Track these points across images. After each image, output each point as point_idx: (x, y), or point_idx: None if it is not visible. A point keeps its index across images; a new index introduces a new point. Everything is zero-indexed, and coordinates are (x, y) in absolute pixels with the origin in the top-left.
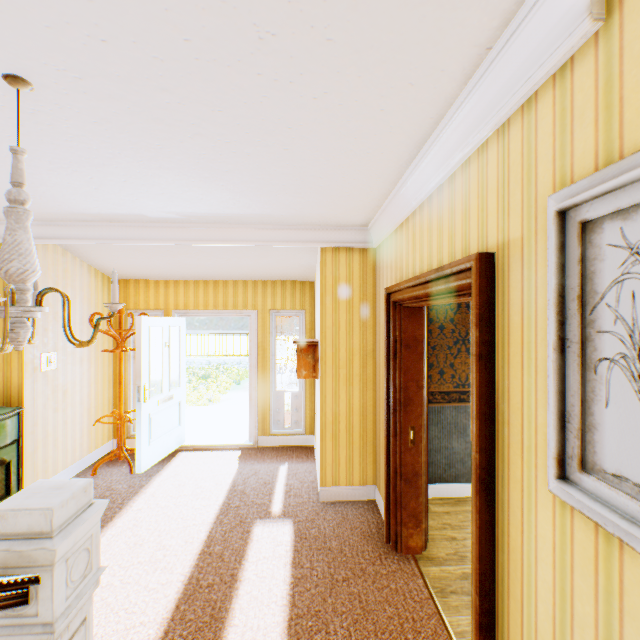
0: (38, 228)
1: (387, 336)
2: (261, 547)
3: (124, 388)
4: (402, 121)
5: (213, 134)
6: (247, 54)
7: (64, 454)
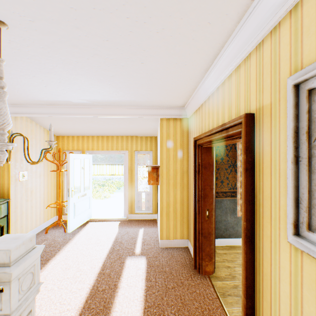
0: (17, 108)
1: (194, 162)
2: (130, 270)
3: (62, 190)
4: (203, 46)
5: (104, 54)
6: (121, 5)
7: (31, 223)
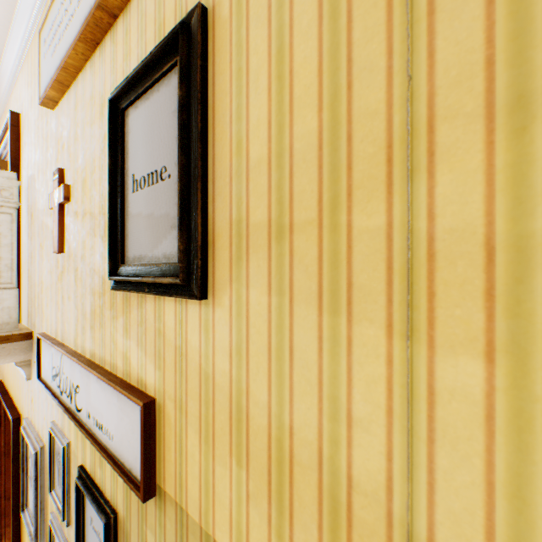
0: None
1: None
2: None
3: None
4: None
5: None
6: None
7: None
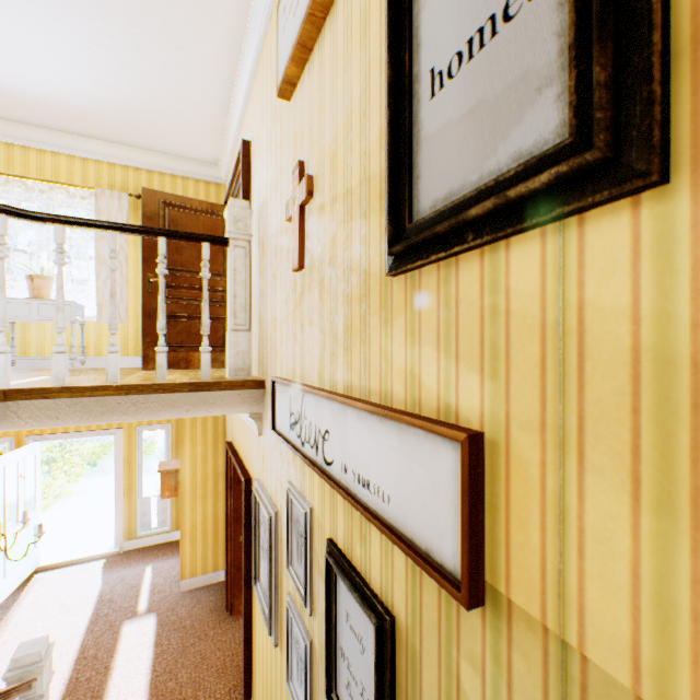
0: None
1: (227, 474)
2: (130, 640)
3: None
4: None
5: None
6: None
7: None
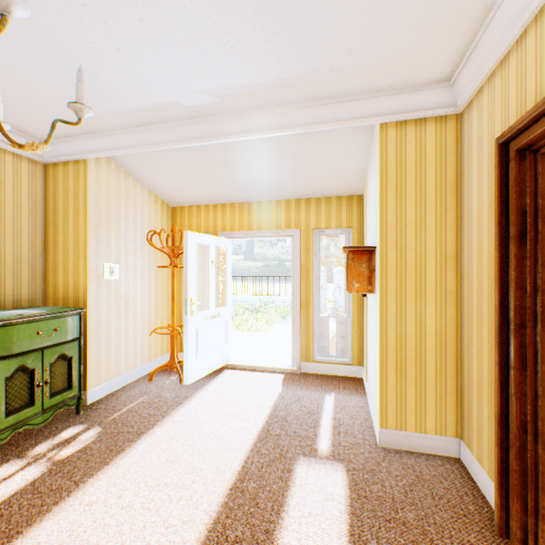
0: (97, 141)
1: (501, 211)
2: (305, 497)
3: (180, 306)
4: None
5: None
6: None
7: (126, 359)
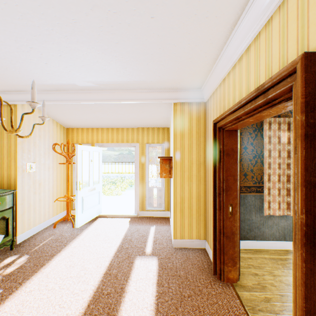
0: (23, 95)
1: (214, 149)
2: (139, 272)
3: (71, 184)
4: None
5: (105, 5)
6: None
7: (39, 216)
